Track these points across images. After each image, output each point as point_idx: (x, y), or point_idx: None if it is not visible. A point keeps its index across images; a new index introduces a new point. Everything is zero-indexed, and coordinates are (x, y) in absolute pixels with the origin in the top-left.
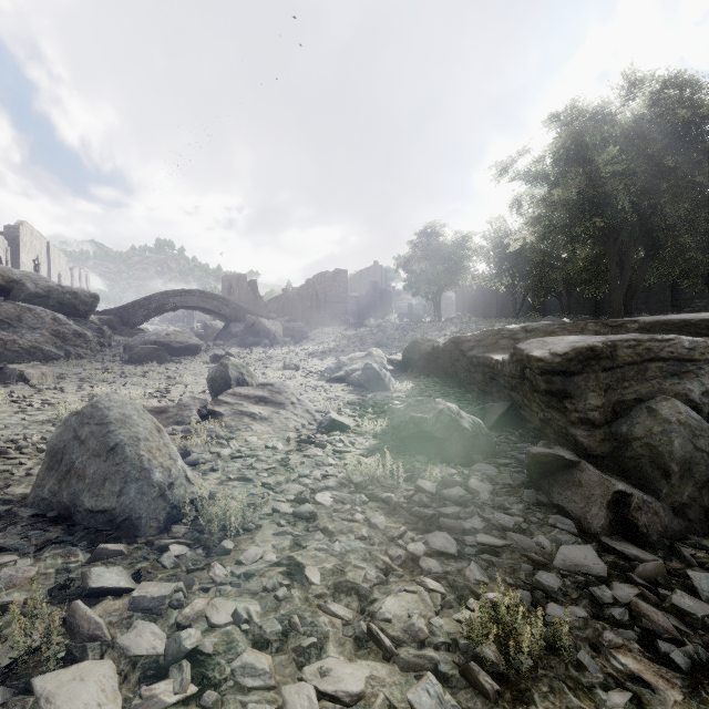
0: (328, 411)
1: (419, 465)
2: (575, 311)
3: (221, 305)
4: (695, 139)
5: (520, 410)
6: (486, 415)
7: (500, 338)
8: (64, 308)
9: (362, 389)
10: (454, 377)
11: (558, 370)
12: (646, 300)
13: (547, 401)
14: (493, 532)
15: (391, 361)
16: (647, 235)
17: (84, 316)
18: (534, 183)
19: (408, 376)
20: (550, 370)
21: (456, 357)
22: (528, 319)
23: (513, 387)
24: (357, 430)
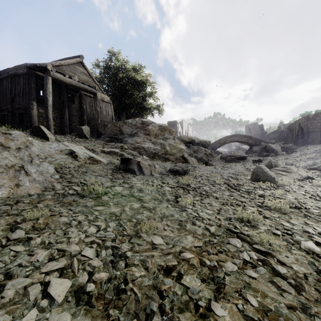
0: (307, 175)
1: None
2: None
3: (248, 139)
4: None
5: None
6: None
7: None
8: (203, 146)
9: None
10: None
11: None
12: None
13: None
14: None
15: None
16: None
17: (206, 148)
18: None
19: None
20: None
21: None
22: None
23: None
24: (318, 180)
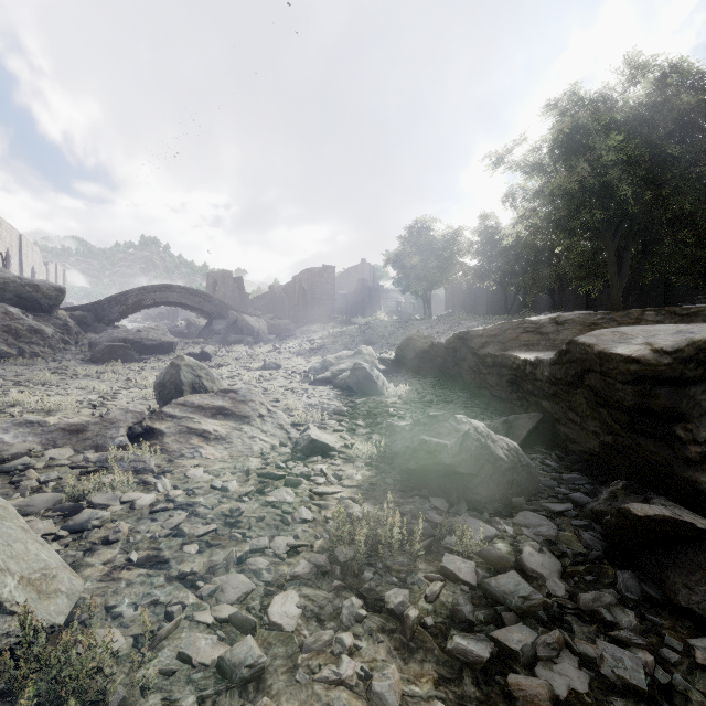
0: (307, 426)
1: (438, 519)
2: (566, 309)
3: (203, 301)
4: (700, 126)
5: (555, 424)
6: (511, 431)
7: (521, 332)
8: (24, 302)
9: (351, 393)
10: (457, 378)
11: (667, 377)
12: (638, 298)
13: (631, 422)
14: (613, 701)
15: (383, 360)
16: (645, 229)
17: (48, 311)
18: (530, 174)
19: (402, 376)
20: (651, 377)
21: (463, 355)
22: (524, 316)
23: (548, 394)
24: (345, 453)
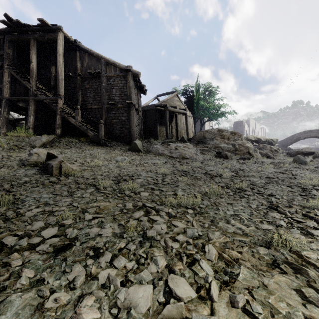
0: None
1: None
2: None
3: None
4: None
5: None
6: None
7: None
8: (269, 144)
9: None
10: None
11: None
12: None
13: None
14: None
15: None
16: None
17: (273, 145)
18: None
19: None
20: None
21: None
22: None
23: None
24: None
